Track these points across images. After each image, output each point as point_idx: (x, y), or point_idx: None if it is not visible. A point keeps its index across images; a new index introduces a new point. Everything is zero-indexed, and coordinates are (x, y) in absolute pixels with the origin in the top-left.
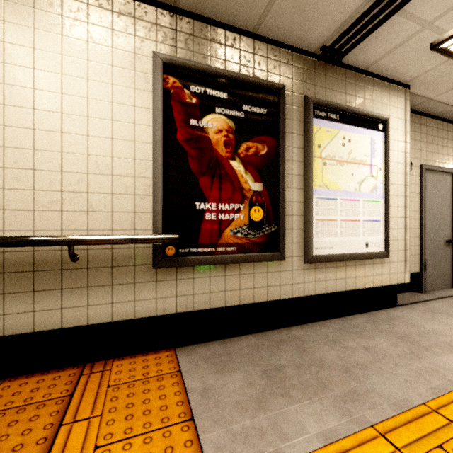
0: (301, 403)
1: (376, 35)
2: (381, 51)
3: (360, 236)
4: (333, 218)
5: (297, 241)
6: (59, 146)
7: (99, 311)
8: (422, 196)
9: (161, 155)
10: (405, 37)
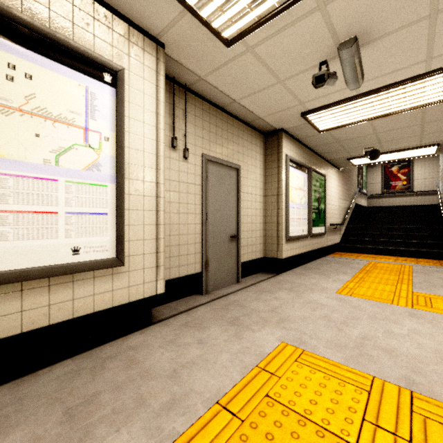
0: None
1: None
2: None
3: (60, 238)
4: None
5: None
6: None
7: None
8: (203, 188)
9: None
10: None
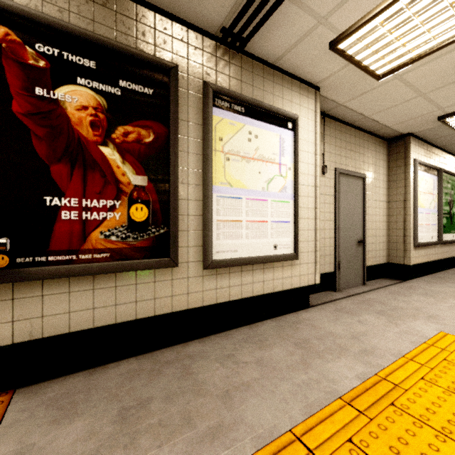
0: (145, 454)
1: (275, 23)
2: (285, 44)
3: (268, 238)
4: (237, 218)
5: (195, 245)
6: None
7: None
8: (336, 198)
9: None
10: (304, 32)
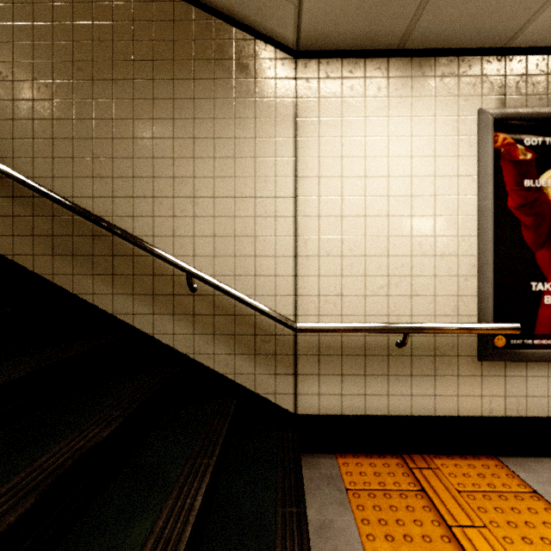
0: None
1: None
2: None
3: None
4: None
5: None
6: (386, 230)
7: (421, 402)
8: None
9: (491, 229)
10: None
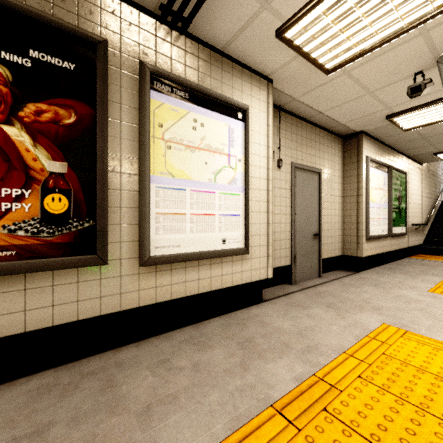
0: None
1: (216, 3)
2: (231, 29)
3: (216, 232)
4: (180, 211)
5: (129, 240)
6: None
7: None
8: (292, 192)
9: None
10: (249, 16)
